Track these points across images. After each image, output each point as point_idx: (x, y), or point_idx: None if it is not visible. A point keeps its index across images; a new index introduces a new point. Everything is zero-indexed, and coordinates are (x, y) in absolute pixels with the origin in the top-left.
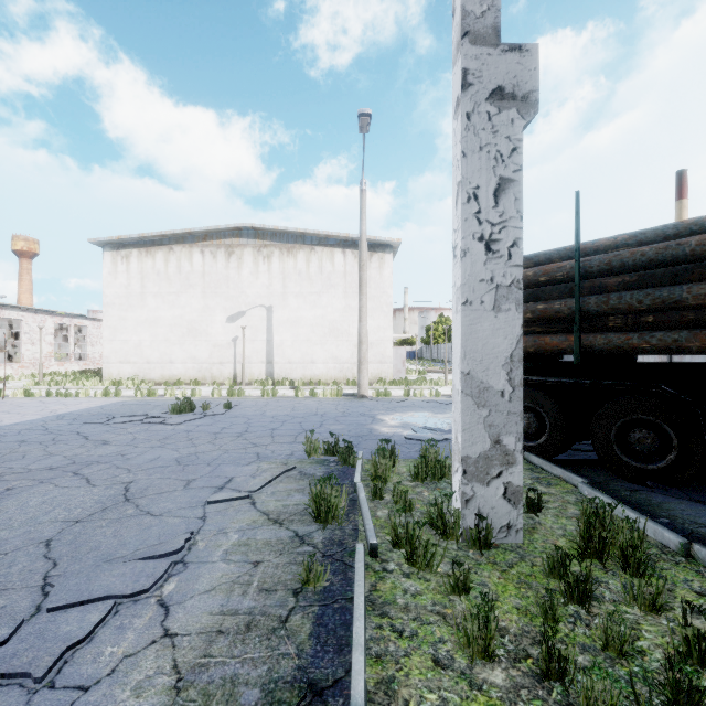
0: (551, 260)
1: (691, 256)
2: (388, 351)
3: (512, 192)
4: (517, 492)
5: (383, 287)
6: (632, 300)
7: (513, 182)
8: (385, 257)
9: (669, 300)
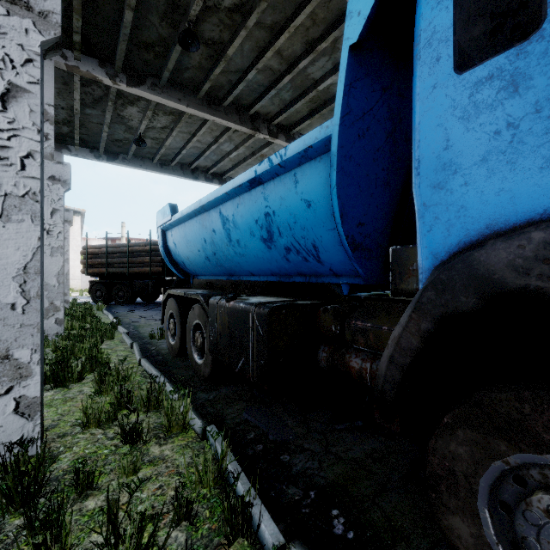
0: (103, 247)
1: (125, 252)
2: (77, 273)
3: (67, 240)
4: (68, 301)
5: (74, 235)
6: (116, 261)
7: (67, 238)
8: (75, 218)
9: (122, 261)
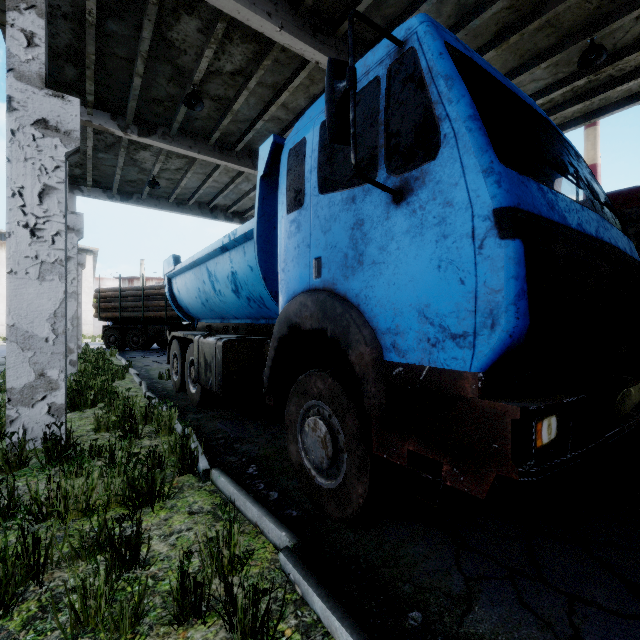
0: (117, 291)
1: (140, 295)
2: (90, 317)
3: (79, 284)
4: (80, 346)
5: (85, 276)
6: (131, 304)
7: (79, 282)
8: (87, 258)
9: (137, 305)
